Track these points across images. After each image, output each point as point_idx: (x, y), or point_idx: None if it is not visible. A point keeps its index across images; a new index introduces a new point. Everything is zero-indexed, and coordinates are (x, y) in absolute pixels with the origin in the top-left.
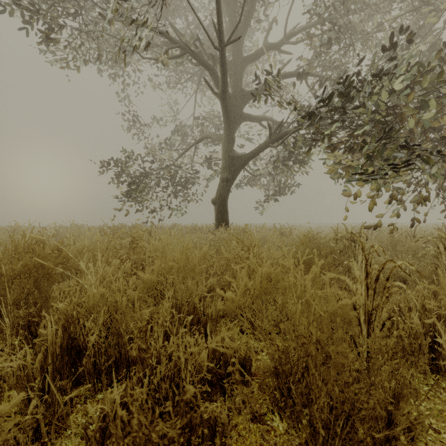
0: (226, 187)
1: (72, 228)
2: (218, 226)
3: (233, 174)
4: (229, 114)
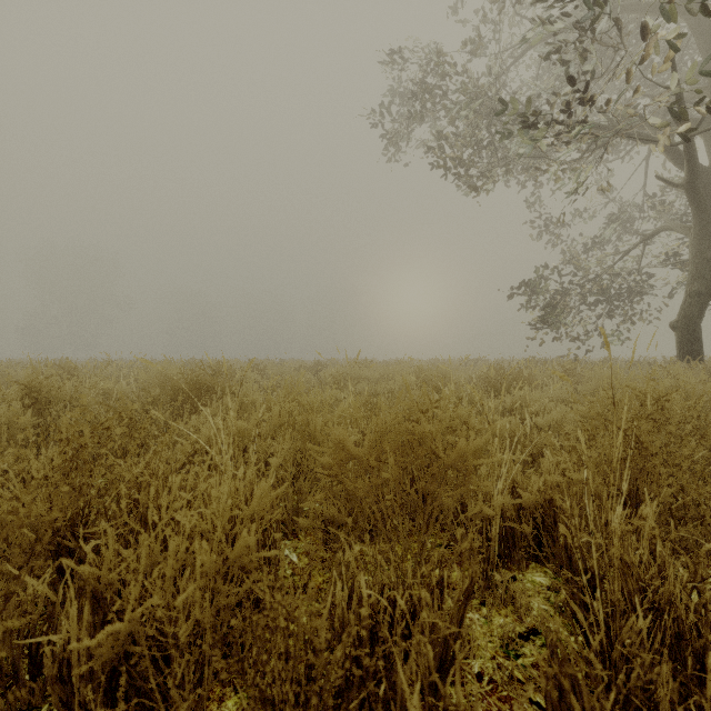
0: (697, 305)
1: (478, 361)
2: (681, 360)
3: (710, 284)
4: (700, 203)
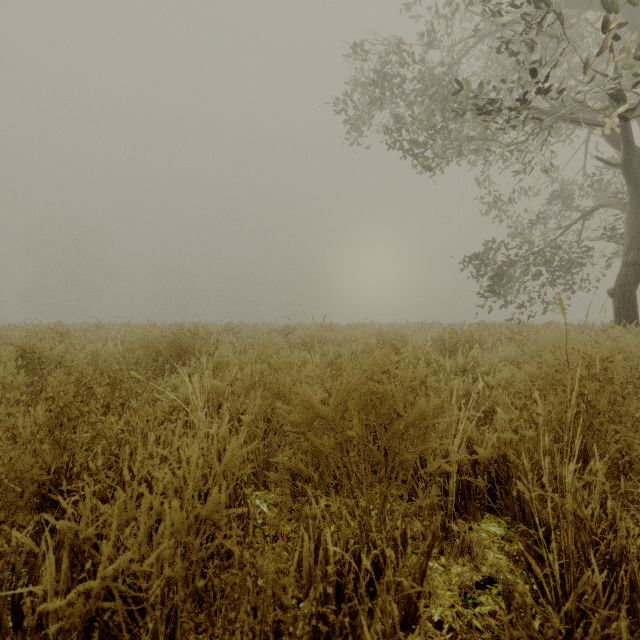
0: (632, 274)
1: (432, 325)
2: (618, 324)
3: None
4: (635, 181)
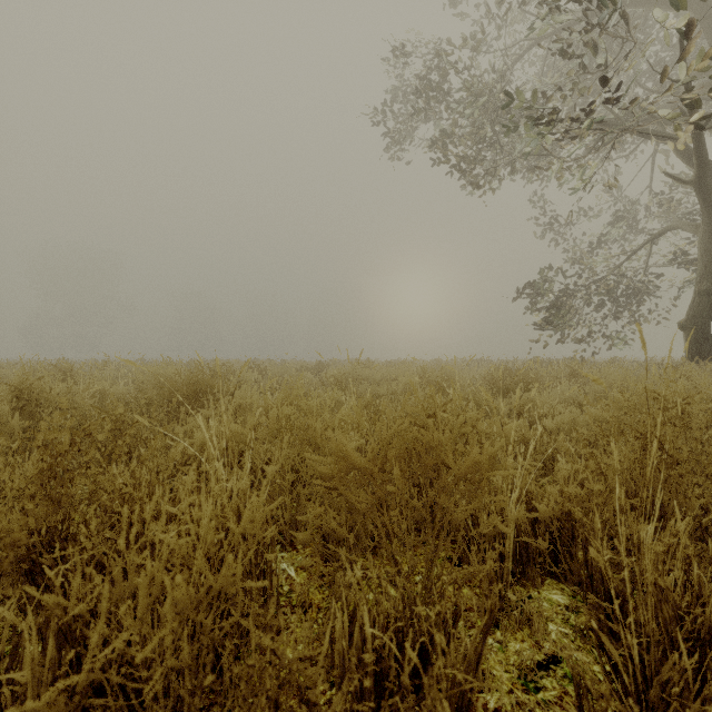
0: (706, 304)
1: (481, 362)
2: (690, 360)
3: None
4: (709, 200)
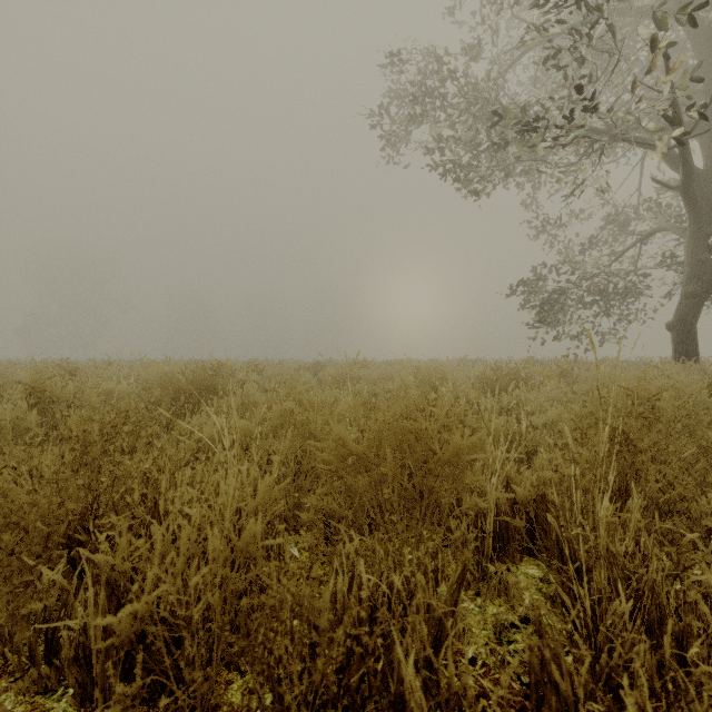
0: (692, 306)
1: (476, 362)
2: (677, 360)
3: (706, 285)
4: (695, 205)
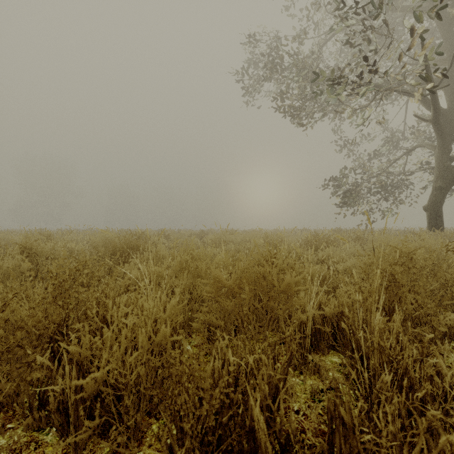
0: (440, 195)
1: (303, 231)
2: (430, 229)
3: (448, 182)
4: (441, 131)
